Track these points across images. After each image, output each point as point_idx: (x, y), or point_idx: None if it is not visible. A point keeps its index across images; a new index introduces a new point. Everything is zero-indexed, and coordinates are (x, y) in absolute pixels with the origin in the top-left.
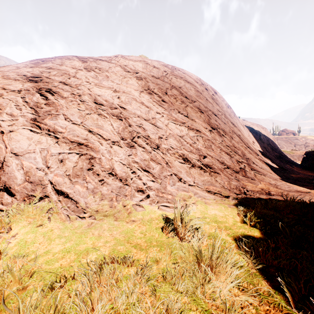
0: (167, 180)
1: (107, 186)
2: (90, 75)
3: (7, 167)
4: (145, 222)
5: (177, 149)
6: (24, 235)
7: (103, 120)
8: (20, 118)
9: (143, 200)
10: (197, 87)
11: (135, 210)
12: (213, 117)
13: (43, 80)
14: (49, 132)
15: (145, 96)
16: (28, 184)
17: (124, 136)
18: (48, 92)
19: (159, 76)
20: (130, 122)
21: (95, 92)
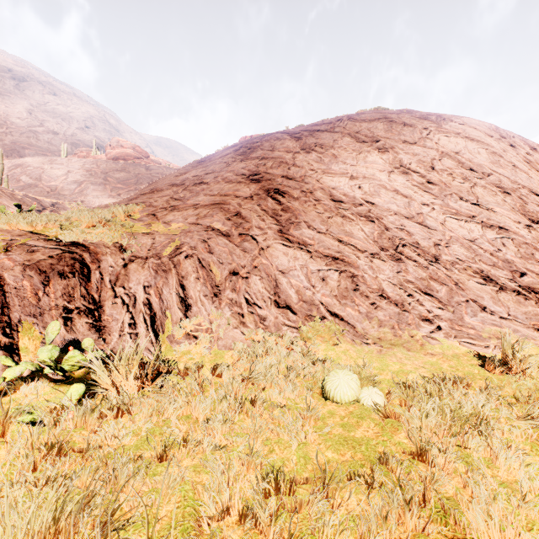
0: (461, 308)
1: (382, 311)
2: (312, 159)
3: (280, 285)
4: (450, 357)
5: (468, 262)
6: (325, 352)
7: (349, 225)
8: (268, 231)
9: (433, 332)
10: (492, 144)
11: (427, 343)
12: (531, 198)
13: (264, 178)
14: (300, 246)
15: (399, 179)
16: (303, 303)
17: (384, 245)
18: (277, 193)
19: (416, 140)
20: (386, 224)
21: (327, 185)
